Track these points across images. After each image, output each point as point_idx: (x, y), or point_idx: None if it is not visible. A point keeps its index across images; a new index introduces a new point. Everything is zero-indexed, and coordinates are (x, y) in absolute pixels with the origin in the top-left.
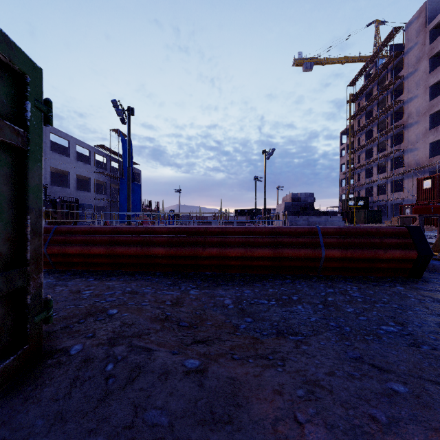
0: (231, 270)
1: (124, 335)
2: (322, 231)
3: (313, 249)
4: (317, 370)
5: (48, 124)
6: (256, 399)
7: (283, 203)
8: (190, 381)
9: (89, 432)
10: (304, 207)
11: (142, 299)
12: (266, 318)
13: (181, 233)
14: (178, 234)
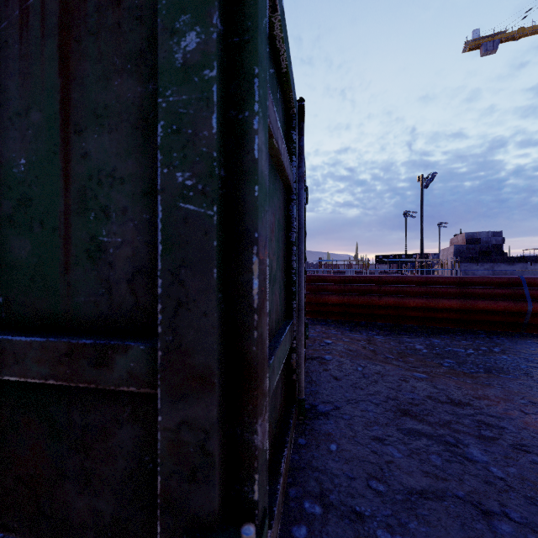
0: (408, 321)
1: (352, 355)
2: (528, 281)
3: (516, 302)
4: (536, 394)
5: (307, 203)
6: (484, 399)
7: (452, 247)
8: (425, 384)
9: (372, 395)
10: (486, 252)
11: (338, 337)
12: (468, 361)
13: (352, 282)
14: (349, 283)
